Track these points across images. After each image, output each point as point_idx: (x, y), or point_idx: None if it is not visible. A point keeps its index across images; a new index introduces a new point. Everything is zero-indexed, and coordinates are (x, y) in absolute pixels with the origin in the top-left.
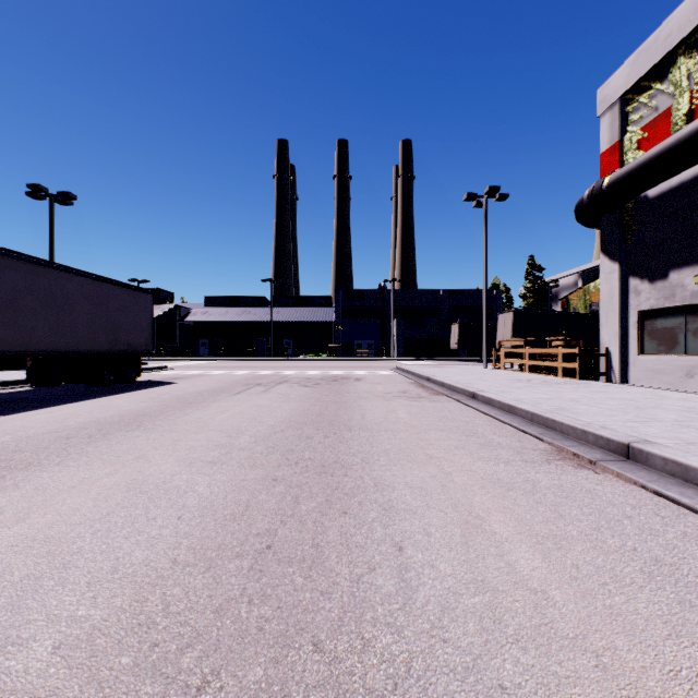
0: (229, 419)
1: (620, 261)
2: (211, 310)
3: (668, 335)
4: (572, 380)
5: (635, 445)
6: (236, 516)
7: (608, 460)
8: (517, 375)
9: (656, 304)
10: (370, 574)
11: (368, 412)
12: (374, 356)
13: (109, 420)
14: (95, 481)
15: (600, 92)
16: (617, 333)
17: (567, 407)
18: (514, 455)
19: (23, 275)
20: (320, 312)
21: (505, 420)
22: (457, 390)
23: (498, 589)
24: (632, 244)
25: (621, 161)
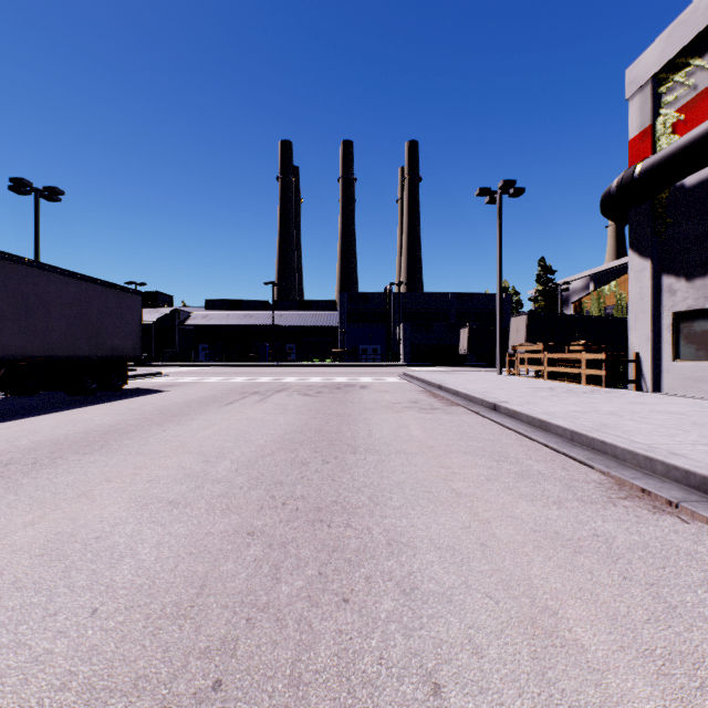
0: (212, 437)
1: (651, 257)
2: (211, 314)
3: None
4: (598, 388)
5: None
6: (180, 608)
7: (693, 501)
8: (536, 383)
9: (694, 305)
10: None
11: (375, 428)
12: (380, 361)
13: (70, 438)
14: (4, 536)
15: (628, 73)
16: (649, 336)
17: (611, 423)
18: (564, 490)
19: None
20: (324, 316)
21: (539, 439)
22: (474, 401)
23: None
24: (665, 239)
25: (653, 148)
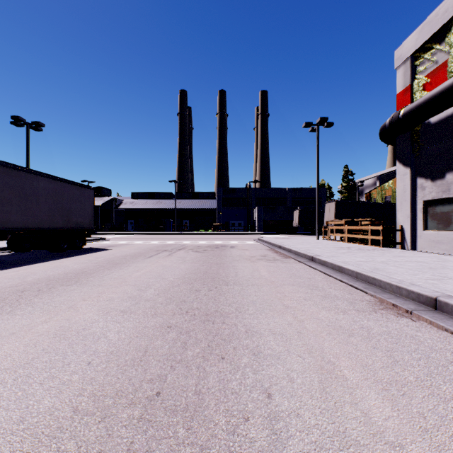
0: (141, 276)
1: (410, 166)
2: (136, 201)
3: (444, 217)
4: (377, 247)
5: (441, 299)
6: (135, 361)
7: (420, 310)
8: (340, 244)
9: (436, 196)
10: (244, 424)
11: (239, 271)
12: (243, 231)
13: (56, 277)
14: (31, 328)
15: (396, 52)
16: (409, 215)
17: (381, 267)
18: (348, 305)
19: (1, 175)
20: (207, 202)
21: (337, 277)
22: (300, 255)
23: (360, 443)
24: (419, 155)
25: (411, 99)
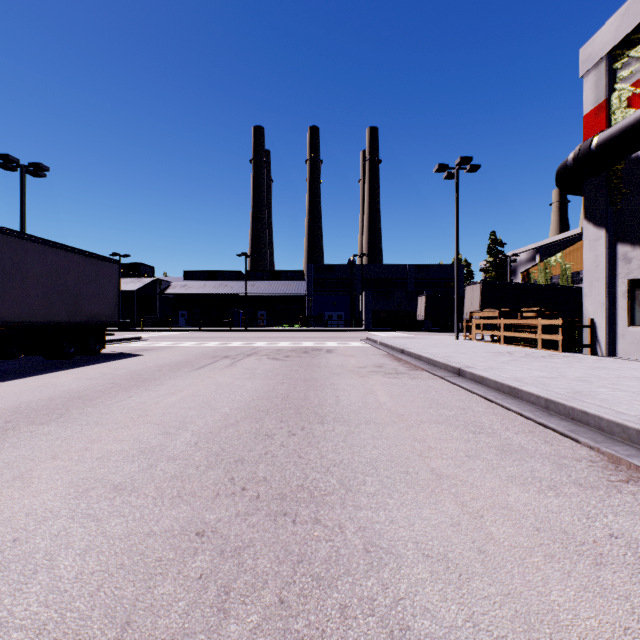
0: (177, 404)
1: (606, 227)
2: (189, 283)
3: None
4: (554, 352)
5: None
6: None
7: None
8: (493, 347)
9: None
10: None
11: (342, 394)
12: (344, 326)
13: (32, 406)
14: None
15: (583, 50)
16: (604, 303)
17: (584, 390)
18: (555, 471)
19: None
20: (292, 285)
21: (511, 407)
22: (438, 365)
23: None
24: (620, 209)
25: (608, 122)
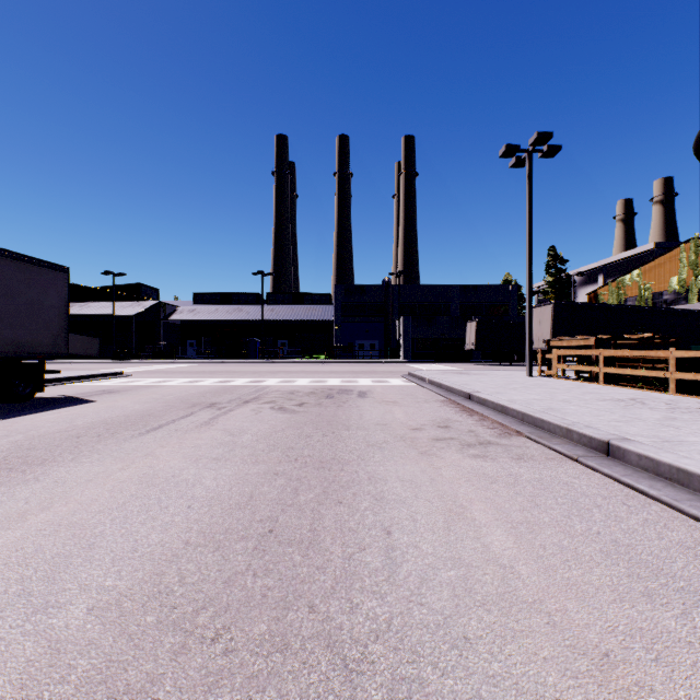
0: None
1: None
2: (199, 307)
3: None
4: None
5: None
6: None
7: None
8: (597, 390)
9: None
10: None
11: (397, 519)
12: (378, 357)
13: None
14: None
15: None
16: None
17: None
18: None
19: None
20: (318, 310)
21: None
22: (546, 427)
23: None
24: None
25: None
